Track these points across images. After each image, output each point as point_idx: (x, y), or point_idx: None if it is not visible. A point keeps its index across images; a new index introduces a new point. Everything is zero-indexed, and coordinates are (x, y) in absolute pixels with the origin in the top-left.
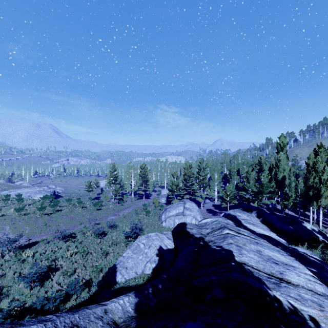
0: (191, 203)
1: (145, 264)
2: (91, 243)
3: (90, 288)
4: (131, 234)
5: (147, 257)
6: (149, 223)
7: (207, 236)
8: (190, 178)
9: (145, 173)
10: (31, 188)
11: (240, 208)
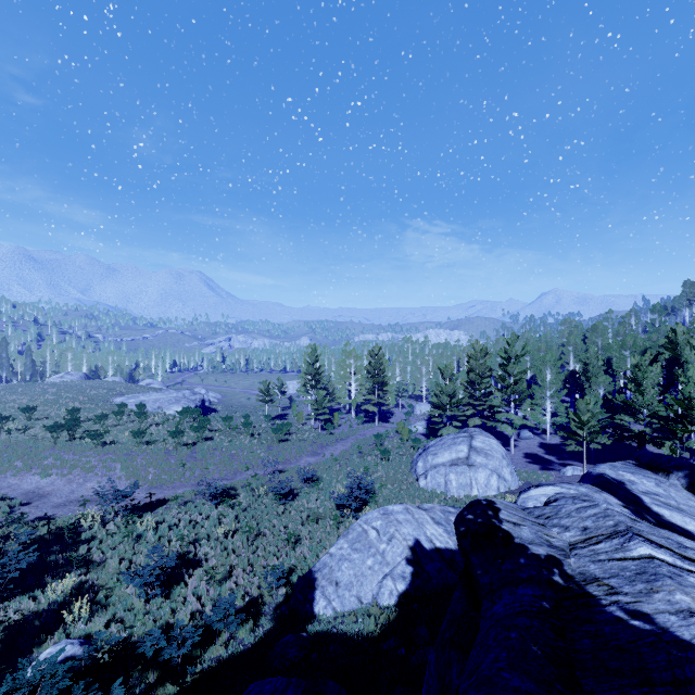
0: (488, 437)
1: (381, 581)
2: (266, 512)
3: (258, 620)
4: (350, 502)
5: (385, 564)
6: (389, 477)
7: (573, 556)
8: (484, 378)
9: (379, 367)
10: (162, 393)
11: (628, 461)
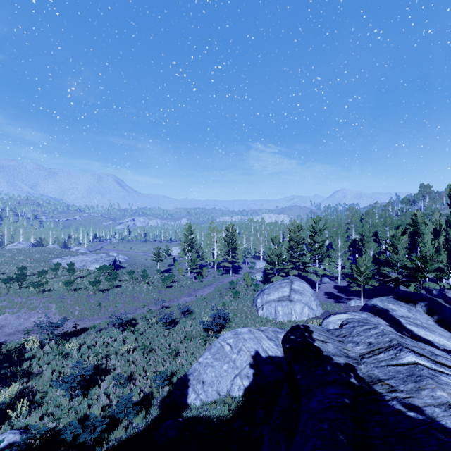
0: (302, 282)
1: (233, 380)
2: (156, 335)
3: (149, 410)
4: (212, 327)
5: (235, 368)
6: (239, 309)
7: (363, 363)
8: (299, 245)
9: (232, 237)
10: (86, 256)
11: (390, 296)
